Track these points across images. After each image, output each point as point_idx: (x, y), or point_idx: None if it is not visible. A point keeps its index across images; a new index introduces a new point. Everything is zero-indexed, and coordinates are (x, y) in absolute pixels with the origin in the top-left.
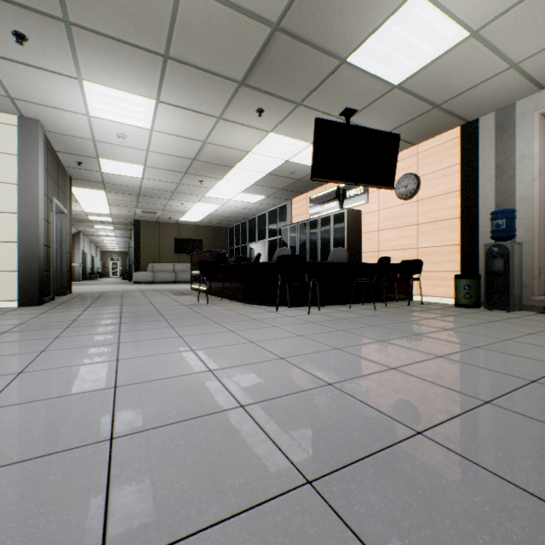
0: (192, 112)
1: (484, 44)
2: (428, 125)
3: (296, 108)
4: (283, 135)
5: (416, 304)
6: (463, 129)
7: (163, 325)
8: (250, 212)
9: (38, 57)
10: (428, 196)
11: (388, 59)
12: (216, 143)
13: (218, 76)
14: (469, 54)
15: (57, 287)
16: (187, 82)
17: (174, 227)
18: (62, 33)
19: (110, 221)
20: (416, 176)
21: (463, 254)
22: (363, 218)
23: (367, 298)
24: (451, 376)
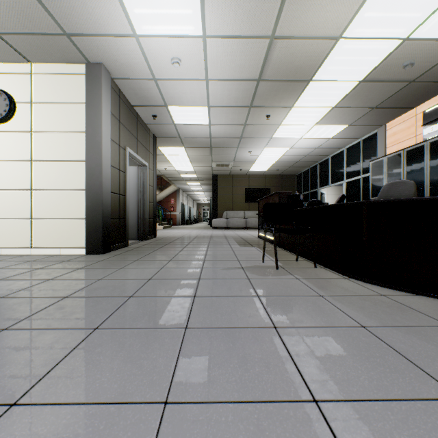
0: None
1: None
2: None
3: None
4: None
5: None
6: None
7: (151, 374)
8: (322, 152)
9: None
10: None
11: None
12: (288, 34)
13: None
14: None
15: (140, 232)
16: None
17: (244, 178)
18: None
19: (196, 178)
20: None
21: None
22: None
23: None
24: None
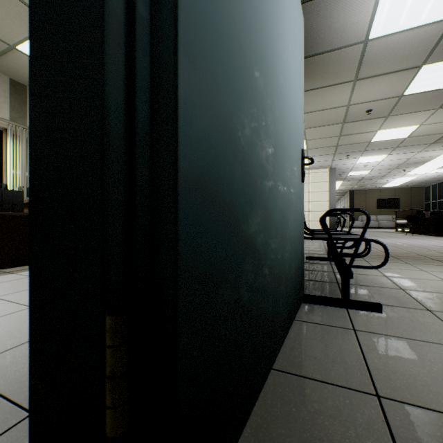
0: (404, 153)
1: None
2: None
3: None
4: None
5: None
6: None
7: (396, 238)
8: None
9: (349, 157)
10: None
11: None
12: (416, 157)
13: (419, 145)
14: None
15: None
16: (403, 149)
17: (376, 192)
18: (360, 152)
19: None
20: None
21: None
22: None
23: None
24: None
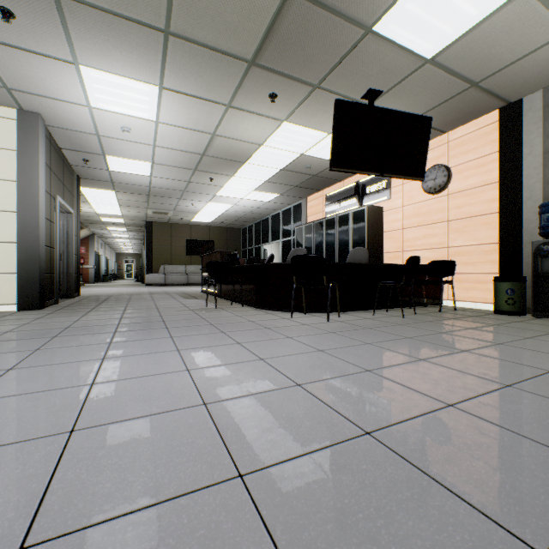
0: (199, 100)
1: (540, 1)
2: (462, 108)
3: (313, 92)
4: (299, 125)
5: (448, 310)
6: (503, 112)
7: (161, 335)
8: (263, 212)
9: (29, 38)
10: (461, 189)
11: (422, 25)
12: (226, 135)
13: (225, 54)
14: (521, 14)
15: (64, 289)
16: (192, 63)
17: (186, 228)
18: (51, 7)
19: (122, 223)
20: (447, 167)
21: (503, 253)
22: (385, 215)
23: (392, 303)
24: (540, 422)
